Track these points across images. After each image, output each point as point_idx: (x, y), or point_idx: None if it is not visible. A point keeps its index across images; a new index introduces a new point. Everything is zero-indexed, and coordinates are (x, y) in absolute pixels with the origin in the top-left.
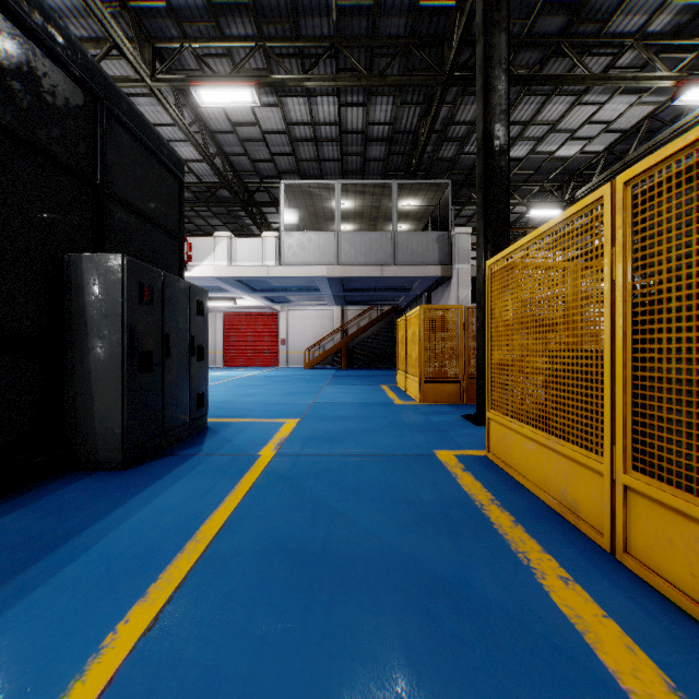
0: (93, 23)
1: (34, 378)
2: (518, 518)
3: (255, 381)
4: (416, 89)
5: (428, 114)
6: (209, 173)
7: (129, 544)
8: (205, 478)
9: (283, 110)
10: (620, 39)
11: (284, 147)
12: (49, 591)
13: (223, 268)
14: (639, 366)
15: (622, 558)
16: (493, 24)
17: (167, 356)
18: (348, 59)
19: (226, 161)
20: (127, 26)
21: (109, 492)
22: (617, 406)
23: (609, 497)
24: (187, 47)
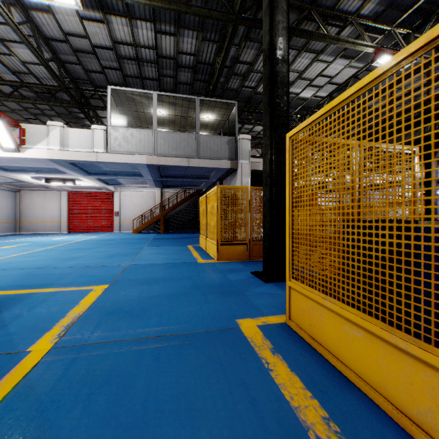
0: None
1: None
2: None
3: (86, 245)
4: (213, 28)
5: (222, 51)
6: (48, 76)
7: None
8: None
9: (109, 28)
10: (345, 16)
11: (112, 63)
12: None
13: (55, 151)
14: None
15: None
16: None
17: None
18: None
19: (62, 67)
20: None
21: None
22: None
23: None
24: None
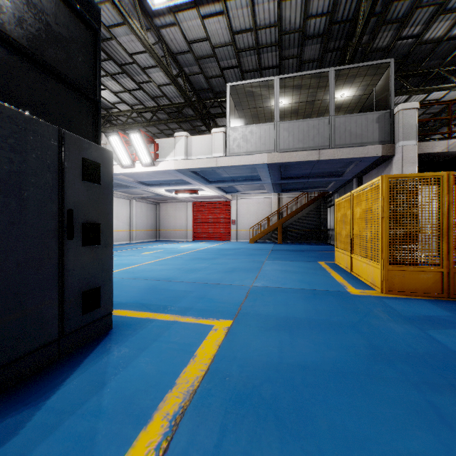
0: None
1: None
2: None
3: (207, 254)
4: None
5: None
6: (176, 95)
7: None
8: None
9: (228, 19)
10: None
11: (231, 61)
12: None
13: (181, 161)
14: None
15: None
16: None
17: None
18: None
19: (187, 80)
20: None
21: None
22: None
23: None
24: None
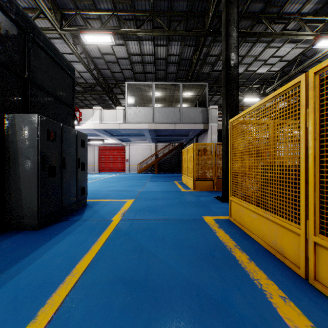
0: (30, 0)
1: None
2: (251, 256)
3: (113, 179)
4: (191, 38)
5: (197, 51)
6: (90, 78)
7: (32, 278)
8: (82, 234)
9: (127, 47)
10: (289, 16)
11: (127, 66)
12: None
13: (97, 124)
14: (323, 175)
15: (312, 283)
16: (230, 3)
17: (64, 168)
18: (159, 22)
19: (99, 72)
20: (47, 2)
21: (28, 243)
22: (309, 198)
23: (304, 248)
24: (78, 14)
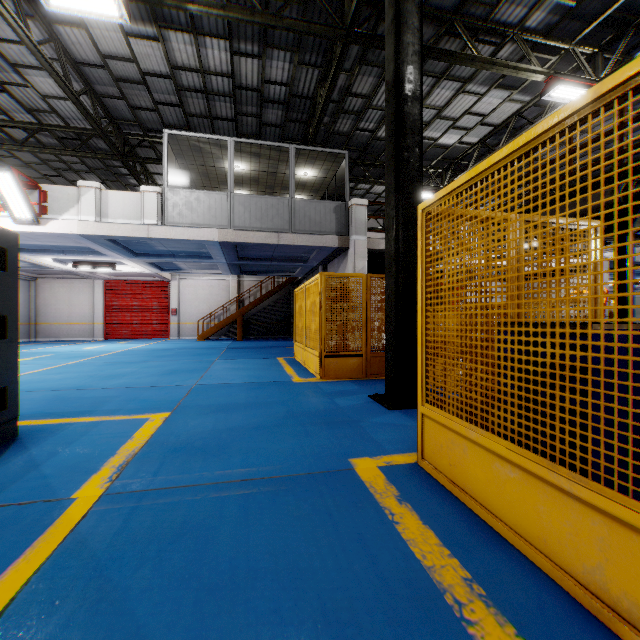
0: None
1: None
2: None
3: (133, 357)
4: (315, 47)
5: (326, 80)
6: (77, 116)
7: None
8: None
9: (165, 48)
10: (504, 29)
11: (170, 96)
12: None
13: (90, 224)
14: None
15: None
16: None
17: None
18: None
19: (98, 102)
20: None
21: None
22: None
23: None
24: None
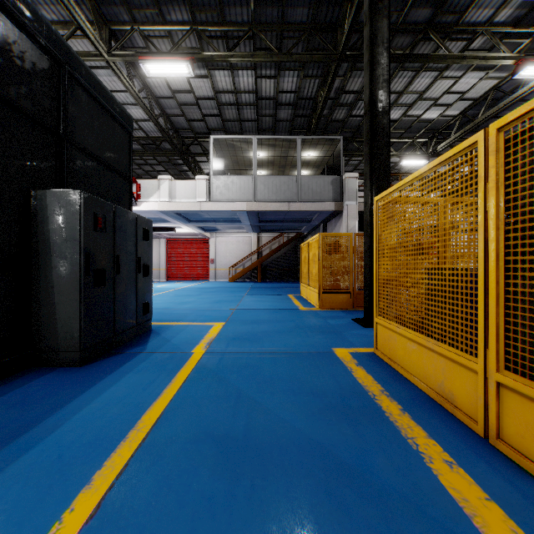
0: (61, 9)
1: (5, 291)
2: (404, 406)
3: (190, 292)
4: (316, 65)
5: (325, 84)
6: (154, 129)
7: (80, 433)
8: (148, 373)
9: (212, 81)
10: (473, 28)
11: (213, 110)
12: (6, 479)
13: (165, 203)
14: (510, 282)
15: (494, 443)
16: (377, 12)
17: (118, 273)
18: (263, 40)
19: (168, 120)
20: (88, 12)
21: (67, 385)
22: (490, 316)
23: (483, 391)
24: (136, 29)
